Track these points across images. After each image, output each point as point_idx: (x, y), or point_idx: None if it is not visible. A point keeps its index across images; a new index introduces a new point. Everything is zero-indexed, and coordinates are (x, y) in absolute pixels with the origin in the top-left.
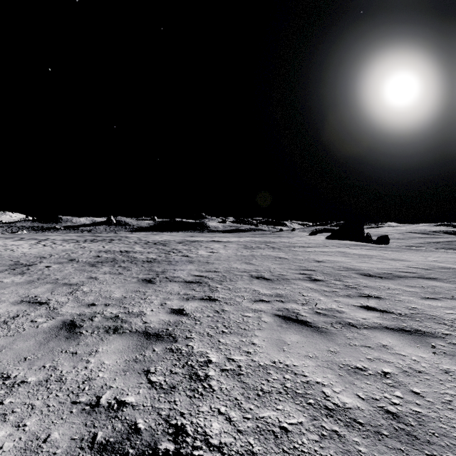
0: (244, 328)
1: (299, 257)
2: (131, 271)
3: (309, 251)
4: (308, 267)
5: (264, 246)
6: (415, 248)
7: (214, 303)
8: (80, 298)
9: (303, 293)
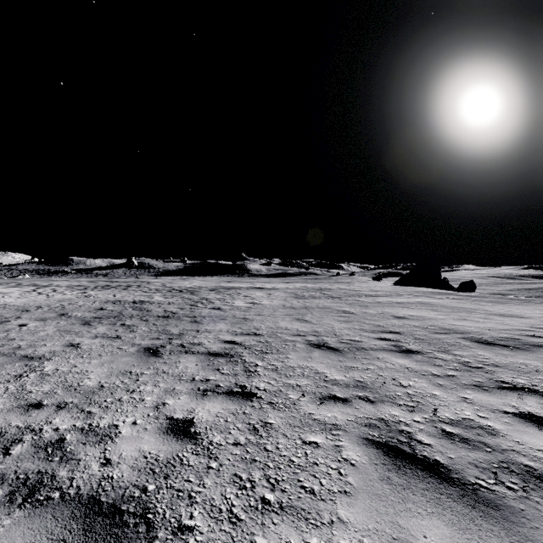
0: (309, 487)
1: (370, 311)
2: (135, 332)
3: (381, 302)
4: (389, 327)
5: (320, 295)
6: (517, 297)
7: (250, 405)
8: (27, 388)
9: (400, 379)
